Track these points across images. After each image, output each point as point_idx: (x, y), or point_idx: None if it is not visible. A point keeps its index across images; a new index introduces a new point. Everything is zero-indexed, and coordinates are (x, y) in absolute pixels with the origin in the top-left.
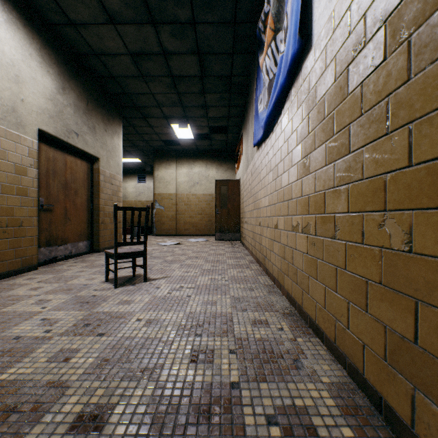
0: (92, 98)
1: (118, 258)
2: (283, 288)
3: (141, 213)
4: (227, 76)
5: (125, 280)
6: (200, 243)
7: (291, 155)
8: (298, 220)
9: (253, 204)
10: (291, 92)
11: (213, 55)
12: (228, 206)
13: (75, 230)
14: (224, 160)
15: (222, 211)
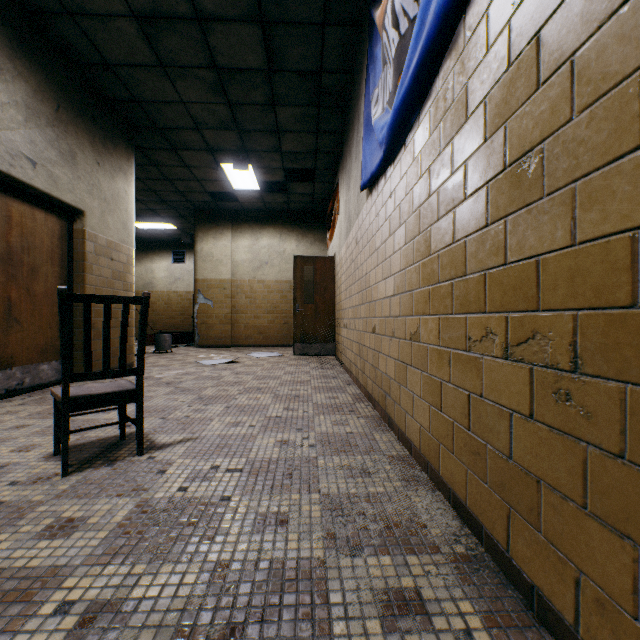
0: (69, 101)
1: (70, 408)
2: (437, 473)
3: (128, 309)
4: (314, 72)
5: (100, 449)
6: (270, 361)
7: (465, 172)
8: (489, 326)
9: (360, 294)
10: (465, 22)
11: (289, 27)
12: (316, 299)
13: (32, 342)
14: (310, 227)
15: (306, 307)
